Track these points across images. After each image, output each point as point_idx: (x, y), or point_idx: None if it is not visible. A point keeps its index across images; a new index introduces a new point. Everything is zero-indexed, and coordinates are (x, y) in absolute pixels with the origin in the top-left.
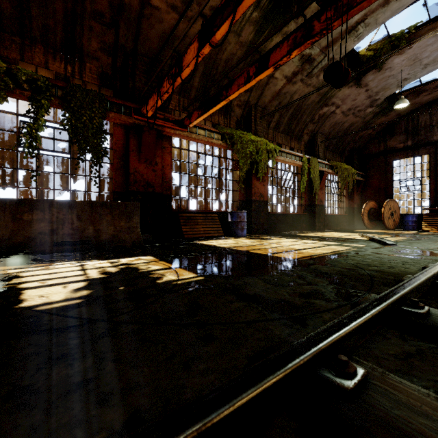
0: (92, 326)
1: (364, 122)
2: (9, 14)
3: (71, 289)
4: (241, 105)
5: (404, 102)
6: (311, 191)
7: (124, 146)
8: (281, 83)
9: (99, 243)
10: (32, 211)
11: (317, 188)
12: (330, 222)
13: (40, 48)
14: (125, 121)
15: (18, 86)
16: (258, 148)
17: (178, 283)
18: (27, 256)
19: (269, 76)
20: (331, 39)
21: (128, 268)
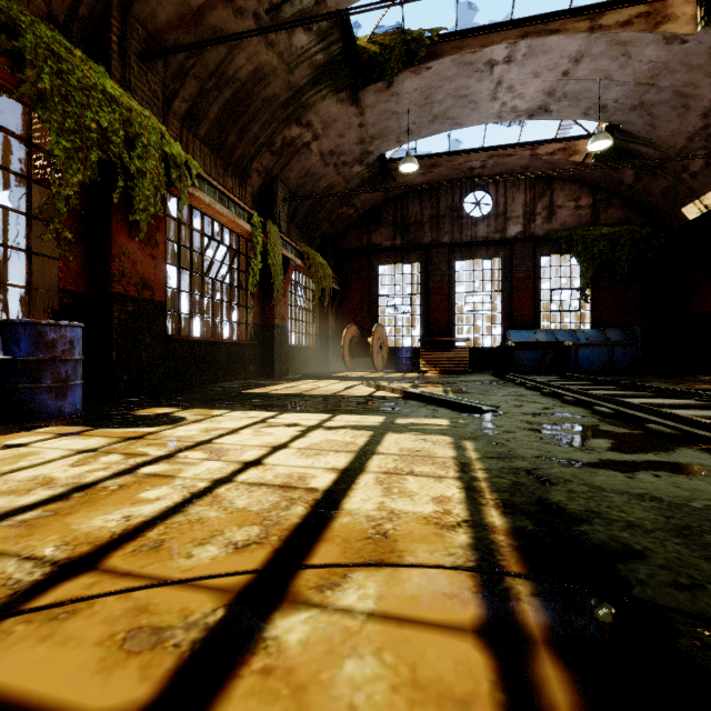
0: None
1: (347, 189)
2: None
3: None
4: None
5: (414, 163)
6: (265, 296)
7: None
8: None
9: None
10: None
11: (280, 290)
12: (295, 361)
13: None
14: None
15: None
16: (132, 132)
17: None
18: None
19: None
20: None
21: None
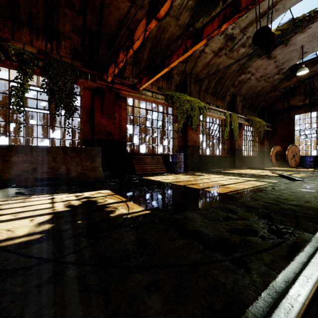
0: (41, 268)
1: (272, 86)
2: (3, 3)
3: (36, 222)
4: (179, 73)
5: (305, 70)
6: (232, 138)
7: (90, 105)
8: (210, 57)
9: (70, 179)
10: (18, 155)
11: (237, 136)
12: (246, 162)
13: (26, 30)
14: (91, 85)
15: (9, 58)
16: (192, 106)
17: (128, 217)
18: (13, 189)
19: (201, 51)
20: (249, 21)
21: (88, 201)
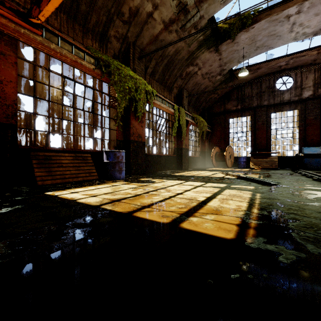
0: None
1: (214, 87)
2: None
3: None
4: (119, 37)
5: (246, 71)
6: (178, 136)
7: None
8: (159, 28)
9: None
10: None
11: (185, 134)
12: (190, 163)
13: None
14: None
15: None
16: (137, 86)
17: None
18: None
19: (149, 14)
20: None
21: None
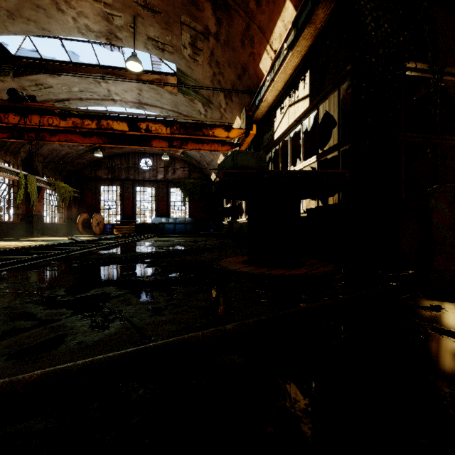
0: None
1: (78, 154)
2: None
3: None
4: None
5: (100, 154)
6: (29, 202)
7: None
8: None
9: None
10: None
11: (35, 201)
12: (49, 230)
13: None
14: None
15: None
16: None
17: None
18: None
19: None
20: (45, 99)
21: None
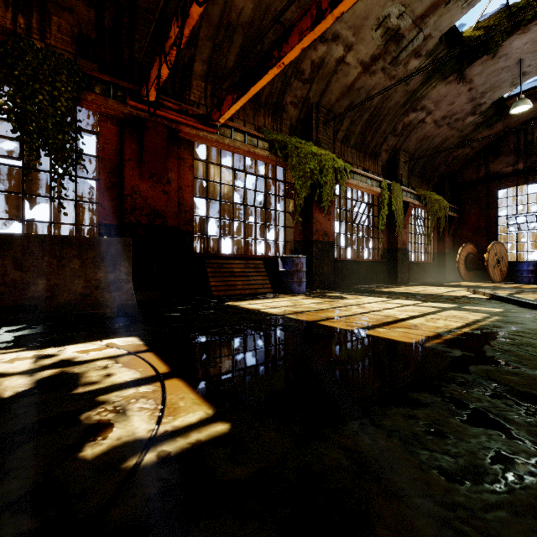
0: None
1: (461, 136)
2: None
3: None
4: (297, 102)
5: (526, 104)
6: (390, 229)
7: (117, 154)
8: (355, 73)
9: (54, 309)
10: None
11: (401, 225)
12: (414, 272)
13: None
14: (115, 110)
15: None
16: (322, 165)
17: (142, 466)
18: None
19: (339, 60)
20: (430, 3)
21: (55, 380)
